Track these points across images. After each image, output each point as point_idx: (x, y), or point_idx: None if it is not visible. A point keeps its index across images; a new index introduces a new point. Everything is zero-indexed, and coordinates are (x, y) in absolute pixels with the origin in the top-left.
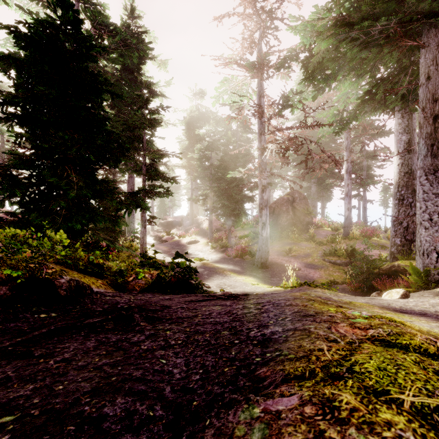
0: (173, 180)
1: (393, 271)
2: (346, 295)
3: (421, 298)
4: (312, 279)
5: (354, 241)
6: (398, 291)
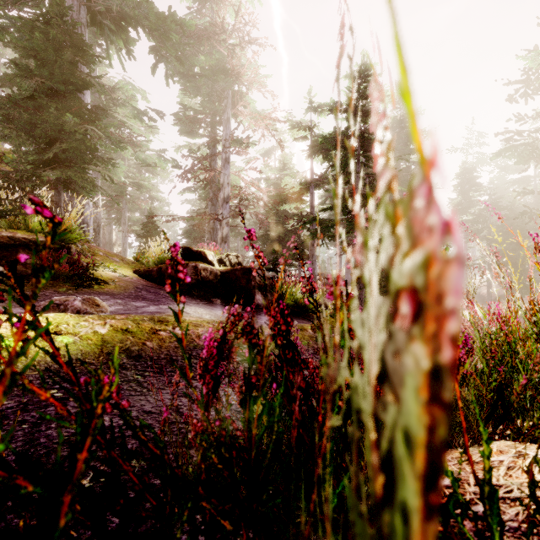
0: None
1: None
2: None
3: None
4: None
5: None
6: None
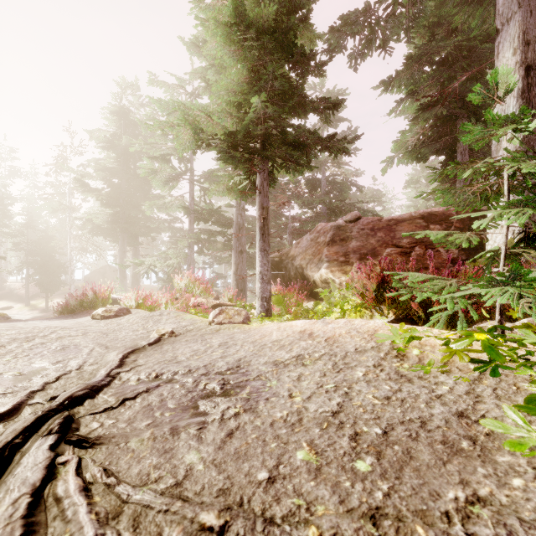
0: None
1: None
2: None
3: None
4: None
5: None
6: None
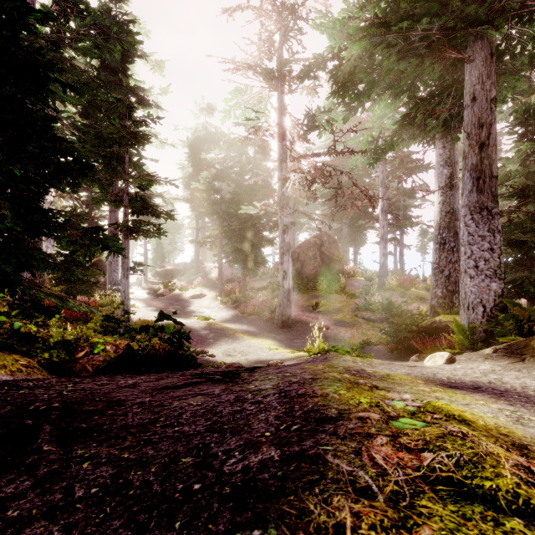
0: (167, 215)
1: (434, 328)
2: (383, 364)
3: (469, 362)
4: (343, 340)
5: (391, 293)
6: (443, 354)
